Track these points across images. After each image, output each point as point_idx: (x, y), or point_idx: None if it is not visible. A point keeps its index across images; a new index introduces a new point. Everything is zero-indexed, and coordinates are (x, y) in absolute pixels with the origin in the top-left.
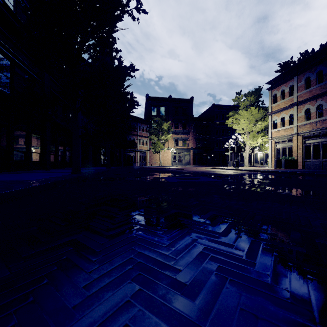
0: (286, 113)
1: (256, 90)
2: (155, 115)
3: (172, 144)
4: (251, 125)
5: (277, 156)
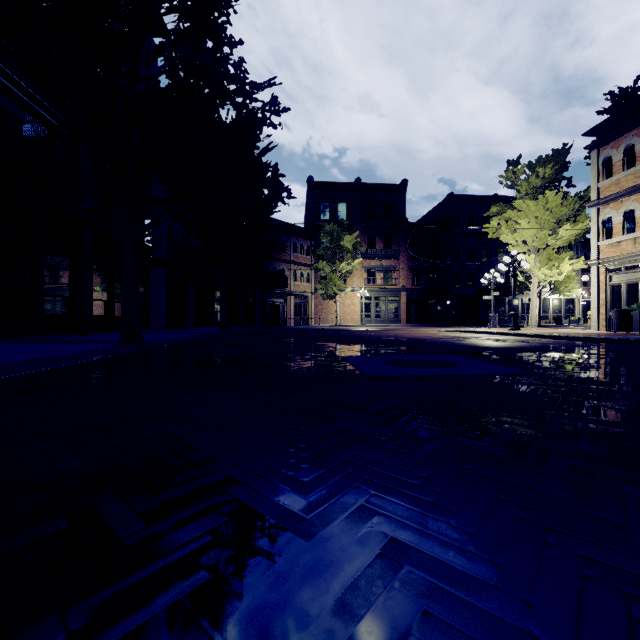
0: (639, 200)
1: (556, 153)
2: (327, 219)
3: (363, 279)
4: (544, 234)
5: (612, 303)
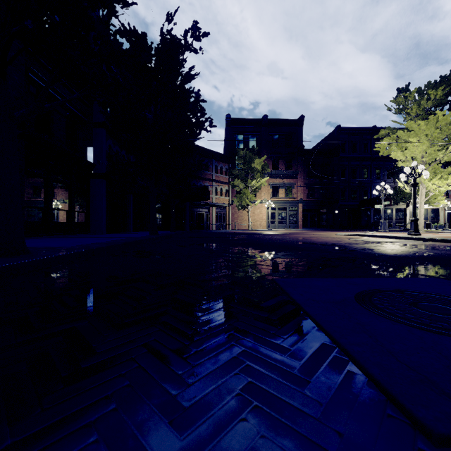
0: None
1: (443, 79)
2: (241, 148)
3: (269, 194)
4: (434, 149)
5: None
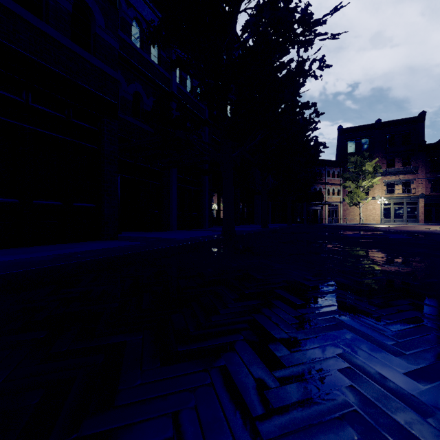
0: None
1: None
2: (352, 152)
3: (383, 191)
4: None
5: None
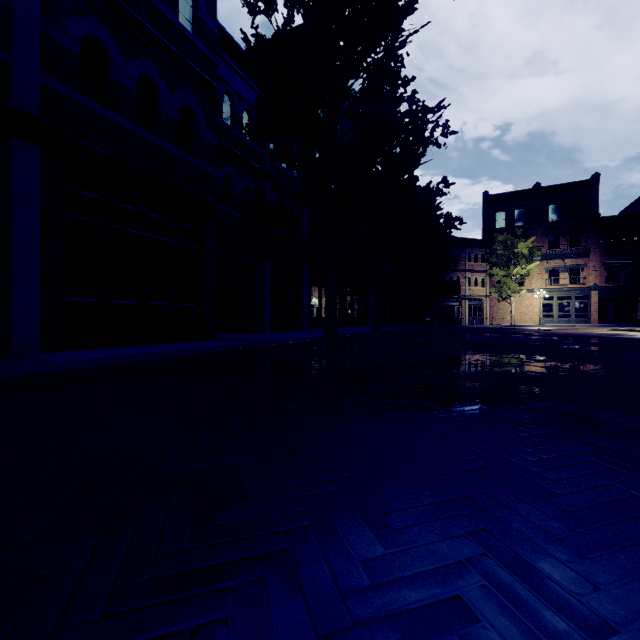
0: None
1: None
2: (502, 227)
3: (543, 280)
4: None
5: None
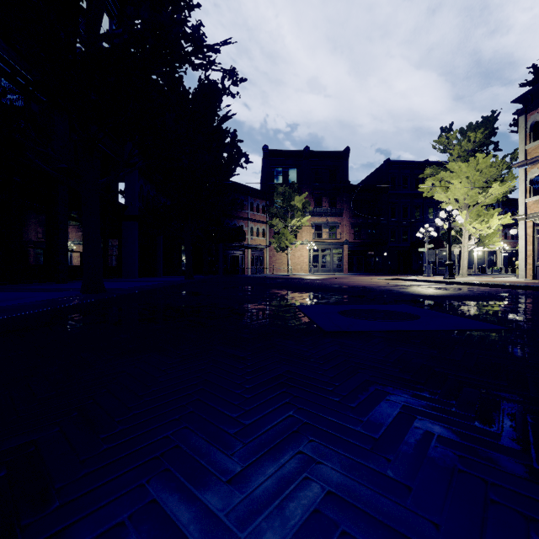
0: None
1: (485, 120)
2: (280, 182)
3: (311, 234)
4: (475, 192)
5: (538, 254)
